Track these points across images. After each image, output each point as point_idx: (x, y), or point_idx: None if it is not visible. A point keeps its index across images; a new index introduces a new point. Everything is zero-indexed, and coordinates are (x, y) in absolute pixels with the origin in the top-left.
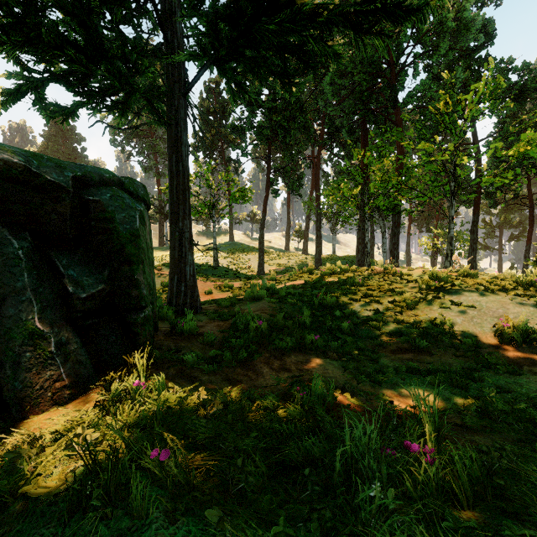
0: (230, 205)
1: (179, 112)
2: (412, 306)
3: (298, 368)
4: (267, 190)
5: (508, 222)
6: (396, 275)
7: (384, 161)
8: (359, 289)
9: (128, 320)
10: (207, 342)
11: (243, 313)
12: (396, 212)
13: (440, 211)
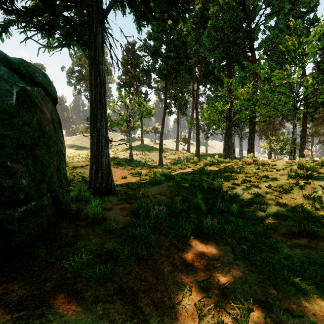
0: (141, 122)
1: (97, 37)
2: (288, 190)
3: (201, 263)
4: (164, 110)
5: (317, 132)
6: (264, 165)
7: (247, 85)
8: (238, 175)
9: (0, 216)
10: (108, 229)
11: (146, 195)
12: (253, 122)
13: (274, 125)
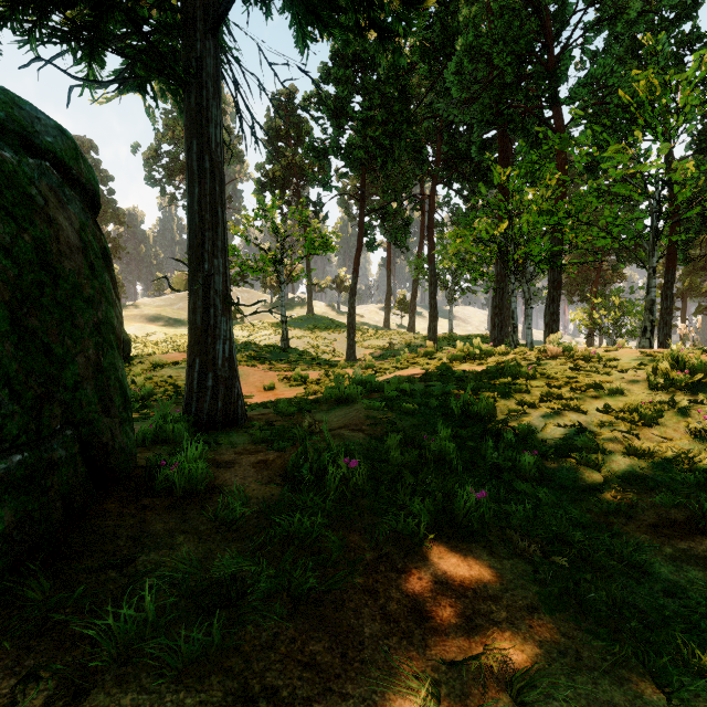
0: (308, 265)
1: (203, 64)
2: (651, 419)
3: (458, 611)
4: (359, 239)
5: (694, 289)
6: (590, 359)
7: (545, 181)
8: (530, 383)
9: None
10: (223, 518)
11: (319, 430)
12: (558, 264)
13: (600, 273)
